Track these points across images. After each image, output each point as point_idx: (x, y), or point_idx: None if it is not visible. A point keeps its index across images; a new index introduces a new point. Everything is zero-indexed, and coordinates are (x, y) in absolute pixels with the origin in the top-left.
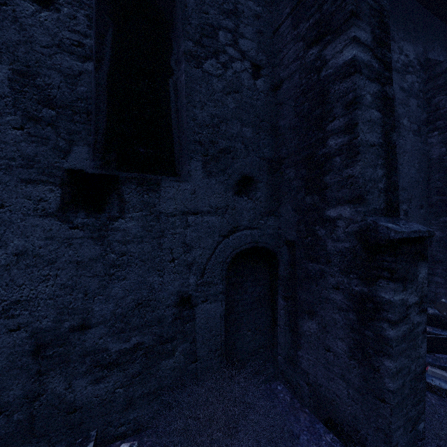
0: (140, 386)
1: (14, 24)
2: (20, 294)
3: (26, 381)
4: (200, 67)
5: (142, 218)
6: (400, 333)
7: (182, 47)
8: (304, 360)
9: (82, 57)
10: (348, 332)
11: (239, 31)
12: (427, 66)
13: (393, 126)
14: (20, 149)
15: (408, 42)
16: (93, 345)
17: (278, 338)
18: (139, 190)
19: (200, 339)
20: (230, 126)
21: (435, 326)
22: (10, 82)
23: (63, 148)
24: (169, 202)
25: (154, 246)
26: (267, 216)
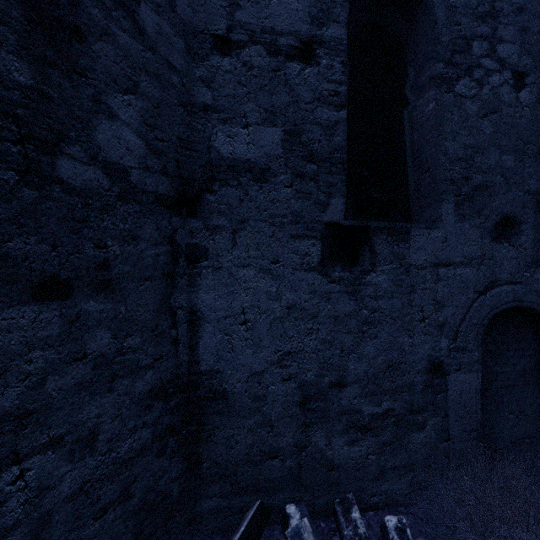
0: (390, 457)
1: (285, 87)
2: (290, 345)
3: (295, 431)
4: (451, 91)
5: (392, 271)
6: None
7: (430, 71)
8: None
9: (338, 106)
10: None
11: (497, 34)
12: None
13: None
14: (290, 206)
15: None
16: (348, 404)
17: None
18: (389, 240)
19: (452, 415)
20: (486, 156)
21: None
22: (282, 143)
23: (322, 201)
24: (419, 253)
25: (404, 302)
26: (534, 266)
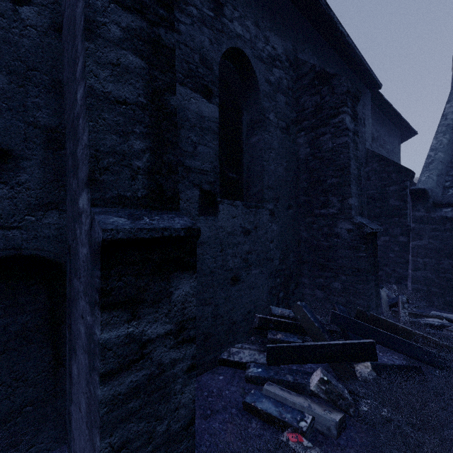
0: None
1: None
2: None
3: None
4: None
5: None
6: (123, 388)
7: None
8: (73, 420)
9: None
10: (86, 384)
11: None
12: (296, 65)
13: (172, 86)
14: None
15: (275, 35)
16: None
17: (66, 384)
18: None
19: None
20: None
21: (290, 331)
22: None
23: None
24: None
25: None
26: (44, 210)
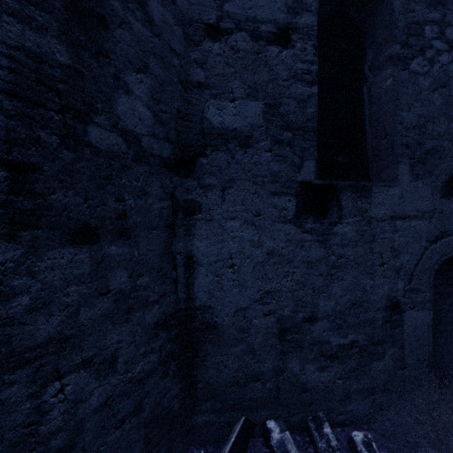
0: (355, 381)
1: (265, 67)
2: (270, 286)
3: (274, 358)
4: (406, 68)
5: (356, 223)
6: None
7: (388, 52)
8: None
9: (310, 83)
10: None
11: (446, 20)
12: None
13: None
14: (269, 167)
15: None
16: (318, 336)
17: None
18: (353, 197)
19: (407, 346)
20: (436, 124)
21: None
22: (263, 115)
23: (297, 164)
24: (378, 208)
25: (366, 250)
26: None
